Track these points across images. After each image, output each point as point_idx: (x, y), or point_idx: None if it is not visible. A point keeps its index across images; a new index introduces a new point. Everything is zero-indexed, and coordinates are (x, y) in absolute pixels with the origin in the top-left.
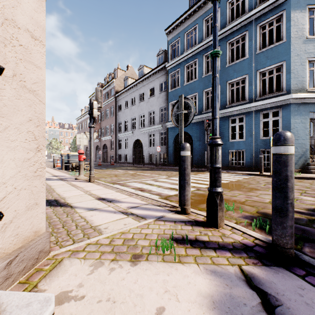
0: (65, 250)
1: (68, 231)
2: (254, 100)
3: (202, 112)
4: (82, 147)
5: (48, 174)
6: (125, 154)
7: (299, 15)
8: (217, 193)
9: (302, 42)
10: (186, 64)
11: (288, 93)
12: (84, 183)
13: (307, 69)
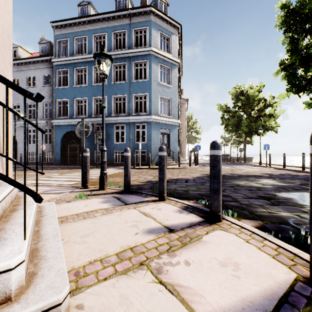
0: None
1: None
2: (131, 114)
3: (91, 116)
4: None
5: None
6: None
7: (155, 67)
8: (104, 173)
9: (157, 84)
10: (76, 67)
11: (150, 114)
12: None
13: (159, 102)
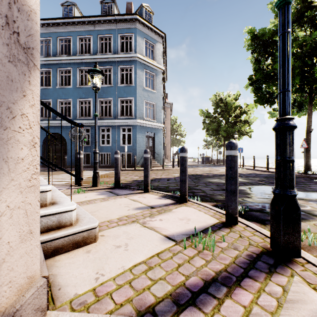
0: None
1: None
2: (117, 118)
3: (76, 118)
4: None
5: None
6: None
7: (140, 73)
8: (97, 173)
9: (142, 89)
10: (59, 68)
11: (135, 118)
12: None
13: (145, 106)
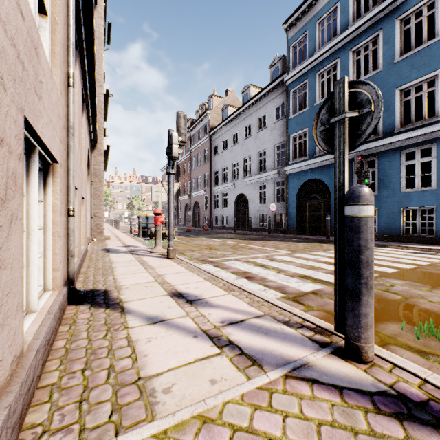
0: None
1: (86, 386)
2: None
3: None
4: (160, 206)
5: (119, 243)
6: (223, 215)
7: None
8: None
9: None
10: (318, 71)
11: None
12: (160, 260)
13: None
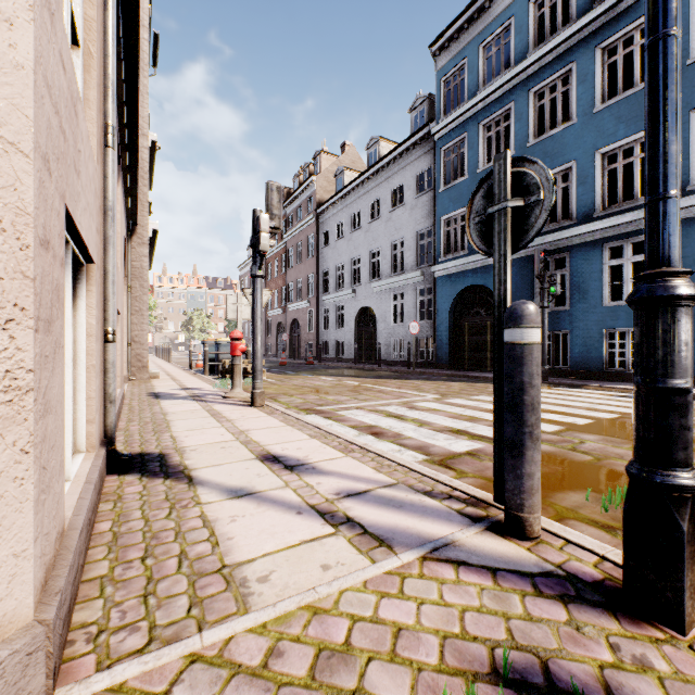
0: (107, 686)
1: (150, 577)
2: (680, 191)
3: None
4: (239, 325)
5: (173, 384)
6: (337, 340)
7: None
8: (677, 492)
9: None
10: (482, 121)
11: None
12: (240, 410)
13: None
